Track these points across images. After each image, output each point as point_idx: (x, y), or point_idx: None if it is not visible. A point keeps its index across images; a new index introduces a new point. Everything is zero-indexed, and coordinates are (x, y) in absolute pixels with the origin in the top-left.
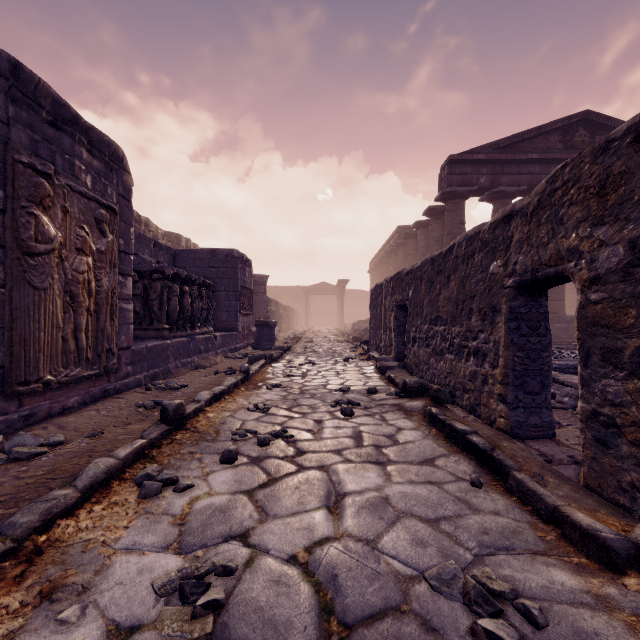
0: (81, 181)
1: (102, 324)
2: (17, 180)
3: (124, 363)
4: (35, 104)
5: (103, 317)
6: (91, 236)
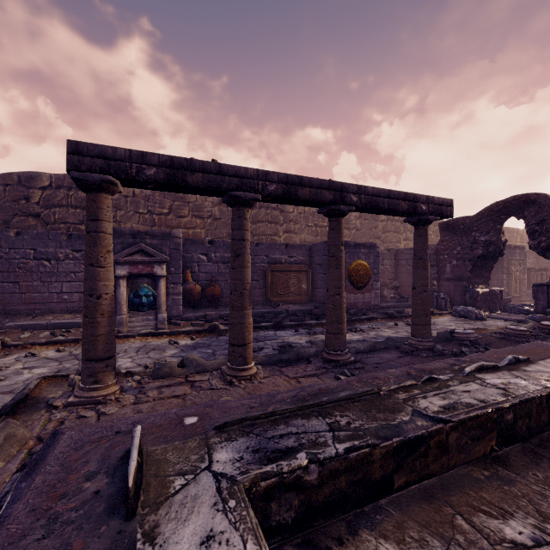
0: (516, 257)
1: (520, 286)
2: (509, 263)
3: (524, 295)
4: (510, 248)
5: (520, 284)
6: (518, 267)
